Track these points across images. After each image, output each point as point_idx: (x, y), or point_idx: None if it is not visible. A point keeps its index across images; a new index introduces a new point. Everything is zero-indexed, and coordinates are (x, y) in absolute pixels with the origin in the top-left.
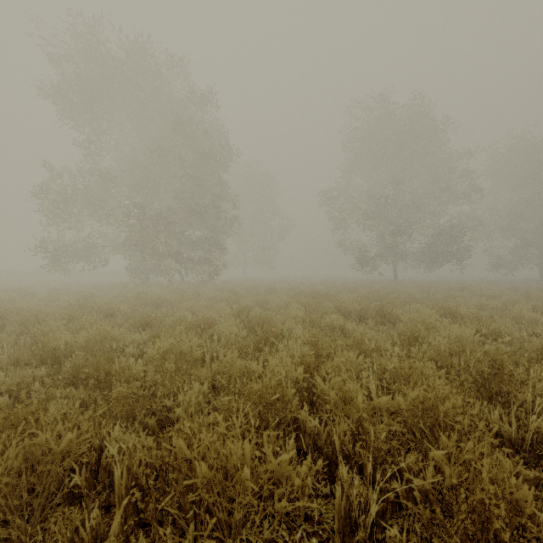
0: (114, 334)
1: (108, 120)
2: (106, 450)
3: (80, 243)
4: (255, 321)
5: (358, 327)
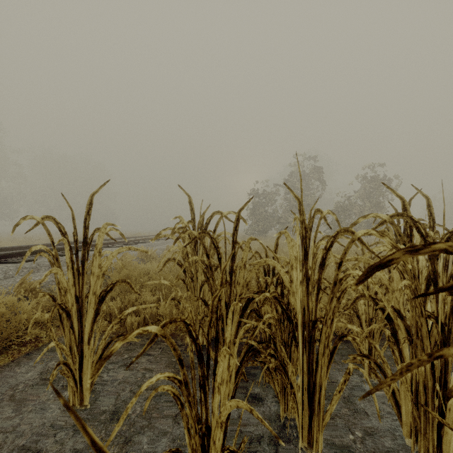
0: None
1: None
2: None
3: None
4: None
5: None
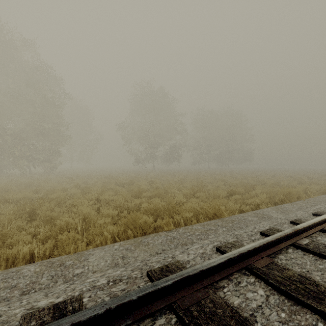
0: (31, 194)
1: None
2: (55, 210)
3: None
4: (83, 188)
5: (115, 187)
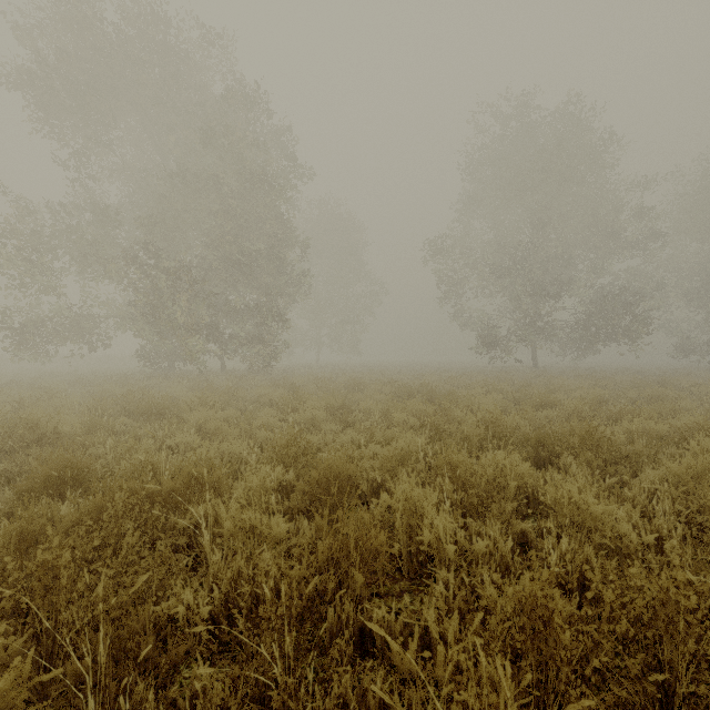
0: None
1: (107, 125)
2: None
3: (62, 312)
4: (319, 477)
5: (675, 557)
